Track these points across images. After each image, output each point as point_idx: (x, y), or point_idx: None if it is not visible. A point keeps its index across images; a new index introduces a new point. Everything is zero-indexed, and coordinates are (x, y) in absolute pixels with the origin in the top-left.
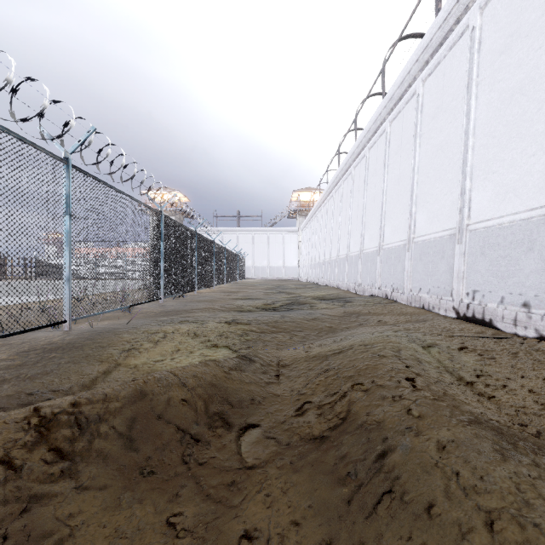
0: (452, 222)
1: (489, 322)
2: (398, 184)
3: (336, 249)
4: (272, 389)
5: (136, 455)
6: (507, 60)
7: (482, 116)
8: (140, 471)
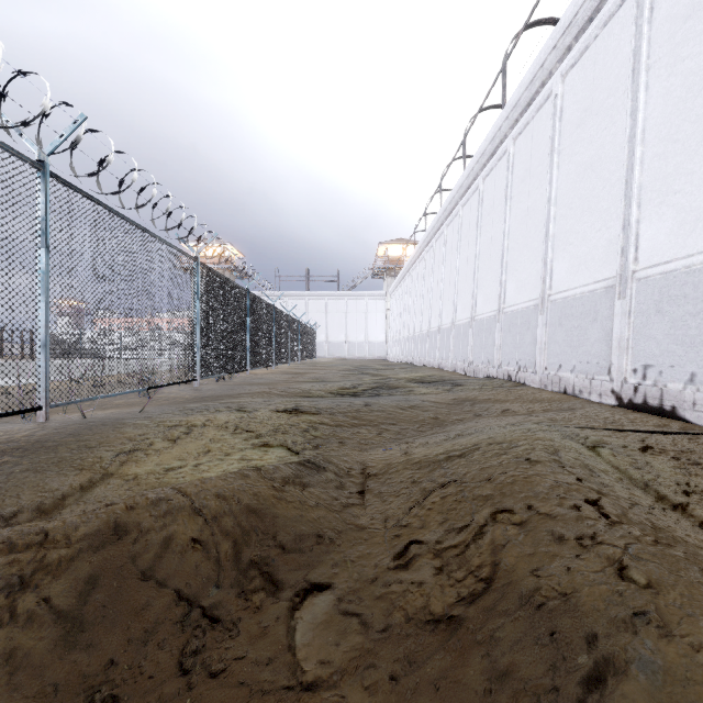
0: (609, 269)
1: (670, 410)
2: (525, 222)
3: (438, 317)
4: (352, 516)
5: (86, 658)
6: (696, 27)
7: (656, 113)
8: (89, 696)
